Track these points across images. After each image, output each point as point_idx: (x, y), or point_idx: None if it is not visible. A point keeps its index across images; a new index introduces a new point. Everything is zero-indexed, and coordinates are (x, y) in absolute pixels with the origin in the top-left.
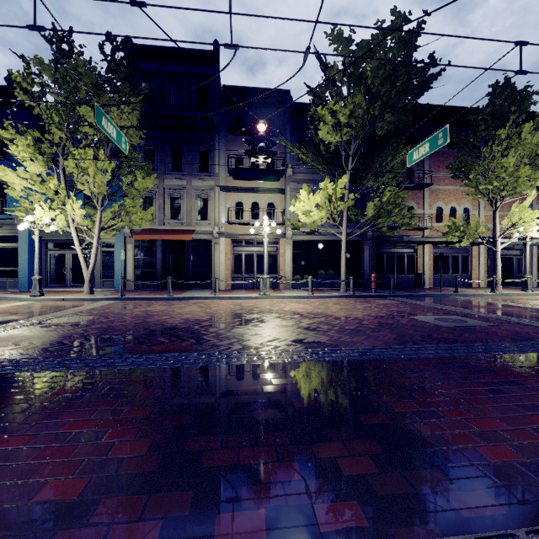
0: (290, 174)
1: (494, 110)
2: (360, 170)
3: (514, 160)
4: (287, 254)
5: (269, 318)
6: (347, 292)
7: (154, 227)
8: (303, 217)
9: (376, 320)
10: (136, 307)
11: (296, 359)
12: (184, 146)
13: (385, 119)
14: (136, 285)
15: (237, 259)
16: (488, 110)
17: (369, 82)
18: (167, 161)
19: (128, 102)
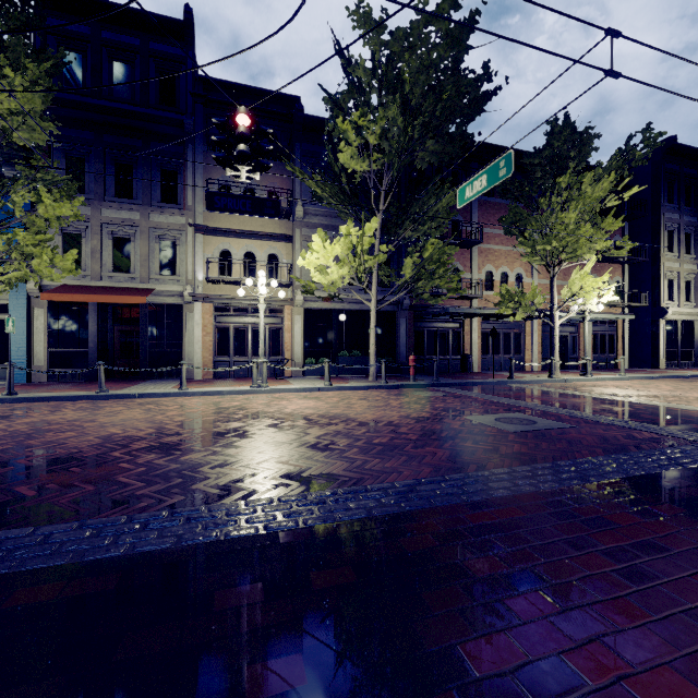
0: (301, 216)
1: (553, 154)
2: (395, 216)
3: (575, 215)
4: (296, 328)
5: (257, 429)
6: (378, 381)
7: (83, 283)
8: (317, 275)
9: (419, 425)
10: (25, 416)
11: (281, 522)
12: (137, 161)
13: (427, 147)
14: (50, 375)
15: (223, 335)
16: (545, 153)
17: (407, 90)
18: (107, 180)
19: (21, 67)
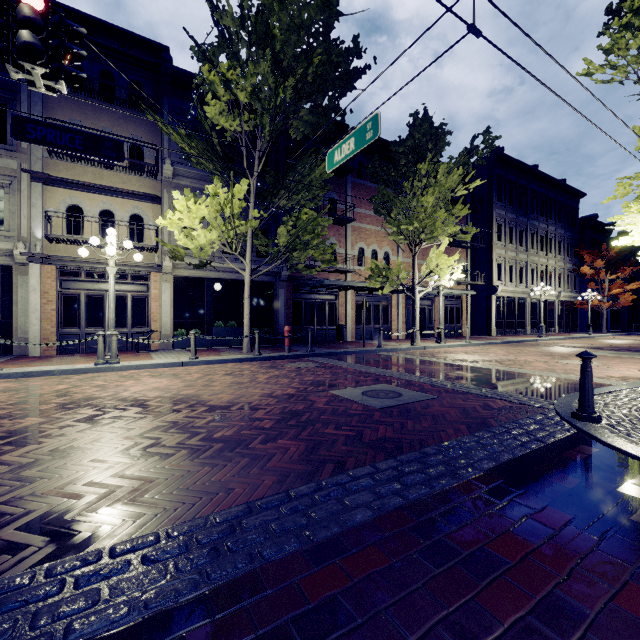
0: (170, 175)
1: (414, 144)
2: (271, 185)
3: (432, 200)
4: (165, 297)
5: (59, 426)
6: (252, 352)
7: None
8: (183, 238)
9: (280, 406)
10: None
11: None
12: None
13: (301, 116)
14: None
15: (71, 303)
16: (408, 143)
17: (278, 48)
18: None
19: None
